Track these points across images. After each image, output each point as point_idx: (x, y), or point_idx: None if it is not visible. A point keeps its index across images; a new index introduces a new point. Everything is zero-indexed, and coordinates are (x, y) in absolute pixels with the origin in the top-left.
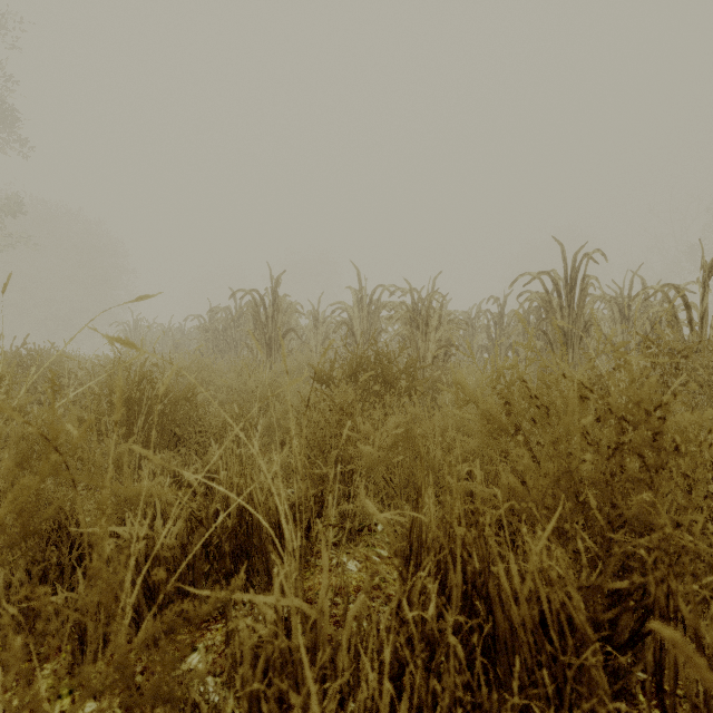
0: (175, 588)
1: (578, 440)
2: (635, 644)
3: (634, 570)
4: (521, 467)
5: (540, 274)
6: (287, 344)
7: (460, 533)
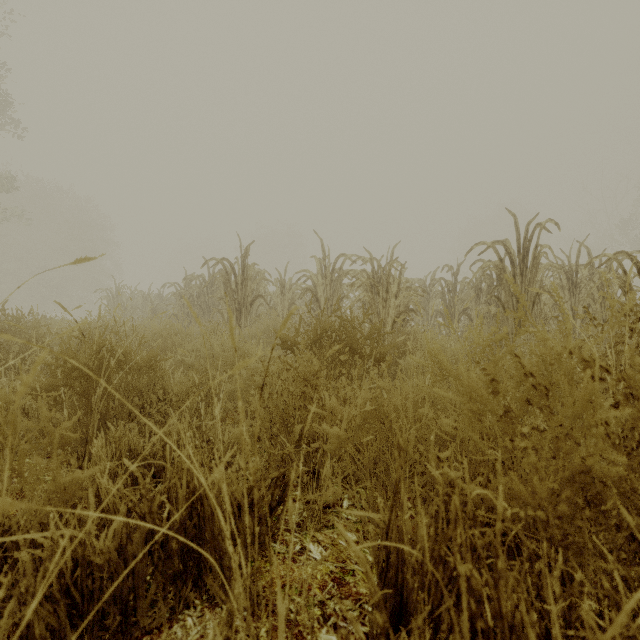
0: (110, 598)
1: (599, 434)
2: None
3: None
4: (527, 466)
5: (494, 243)
6: (256, 309)
7: (464, 571)
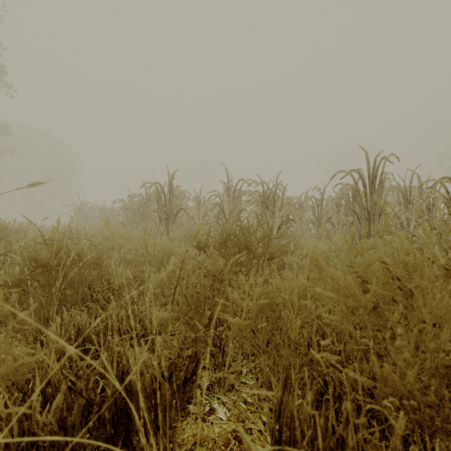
0: None
1: None
2: None
3: None
4: (401, 361)
5: (351, 171)
6: (180, 219)
7: None
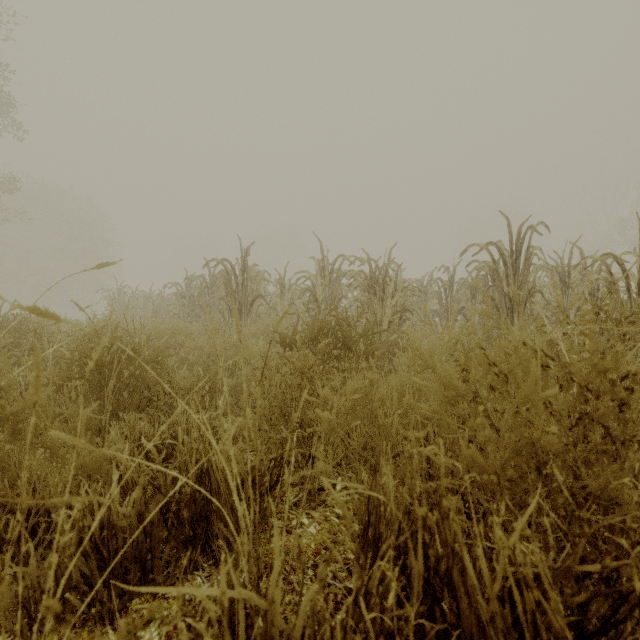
0: (132, 557)
1: (541, 411)
2: (607, 632)
3: (606, 553)
4: (483, 438)
5: (488, 245)
6: (256, 309)
7: (421, 513)
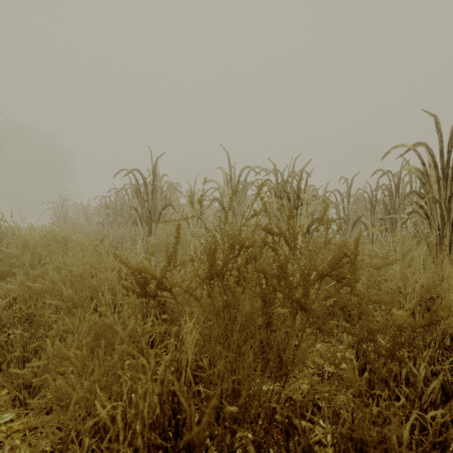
0: None
1: None
2: None
3: None
4: None
5: (416, 145)
6: (169, 218)
7: None
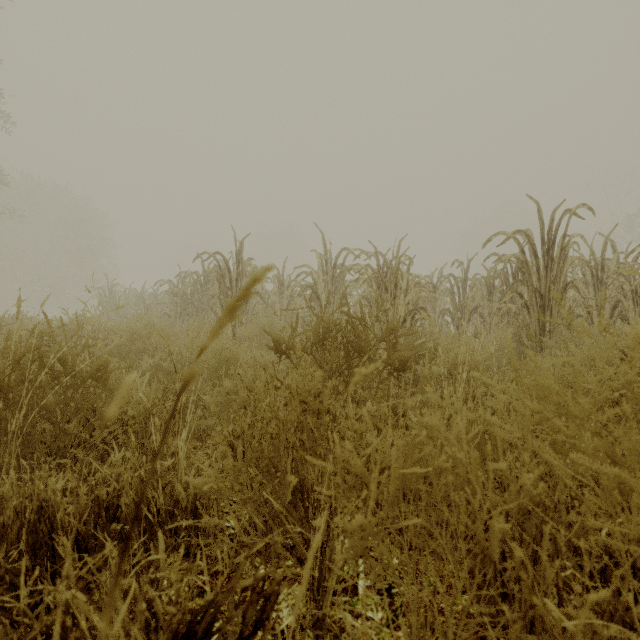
0: None
1: None
2: None
3: None
4: None
5: (516, 233)
6: (253, 308)
7: None
